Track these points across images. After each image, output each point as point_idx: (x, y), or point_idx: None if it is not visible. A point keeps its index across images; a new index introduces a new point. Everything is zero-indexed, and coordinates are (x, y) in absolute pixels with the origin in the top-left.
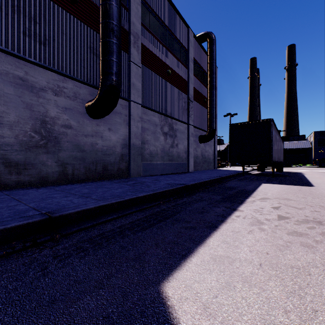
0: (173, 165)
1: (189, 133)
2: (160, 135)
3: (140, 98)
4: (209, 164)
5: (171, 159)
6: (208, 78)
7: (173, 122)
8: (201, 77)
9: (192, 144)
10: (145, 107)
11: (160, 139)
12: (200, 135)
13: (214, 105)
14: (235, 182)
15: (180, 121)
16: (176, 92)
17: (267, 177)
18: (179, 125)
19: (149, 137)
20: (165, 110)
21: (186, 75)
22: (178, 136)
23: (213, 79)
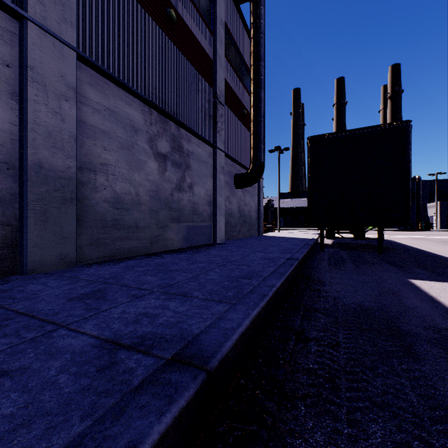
0: (183, 230)
1: (216, 165)
2: (146, 157)
3: (72, 30)
4: (251, 227)
5: (177, 216)
6: (251, 68)
7: (182, 135)
8: (238, 68)
9: (222, 188)
10: (97, 69)
11: (146, 168)
12: (236, 173)
13: (261, 117)
14: (337, 274)
15: (197, 137)
16: (189, 72)
17: (369, 253)
18: (196, 145)
19: (112, 156)
20: (161, 102)
21: (210, 47)
22: (194, 169)
23: (261, 70)
